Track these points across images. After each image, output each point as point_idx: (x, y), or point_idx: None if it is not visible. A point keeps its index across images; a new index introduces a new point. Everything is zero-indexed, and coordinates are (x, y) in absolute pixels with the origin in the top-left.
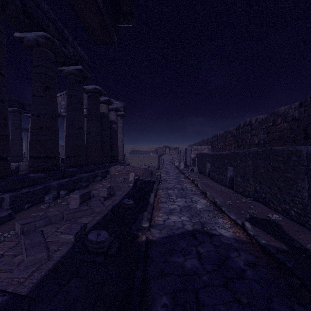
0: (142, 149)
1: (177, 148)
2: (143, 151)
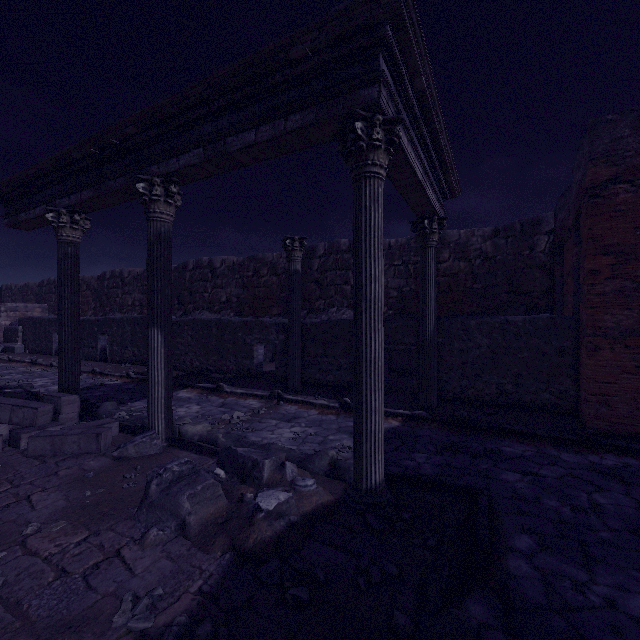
0: None
1: None
2: None
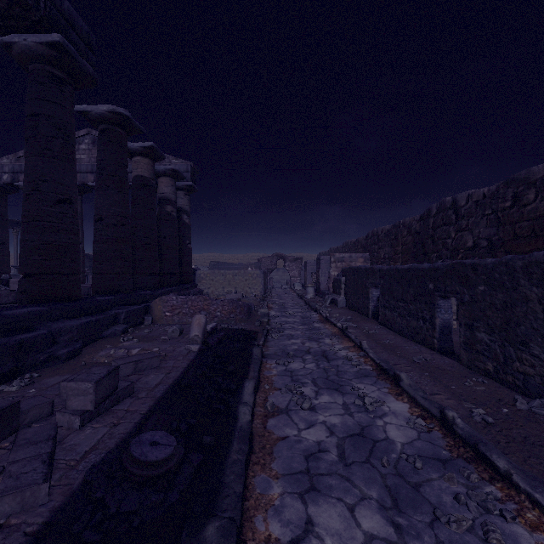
0: (233, 261)
1: (299, 259)
2: (235, 264)
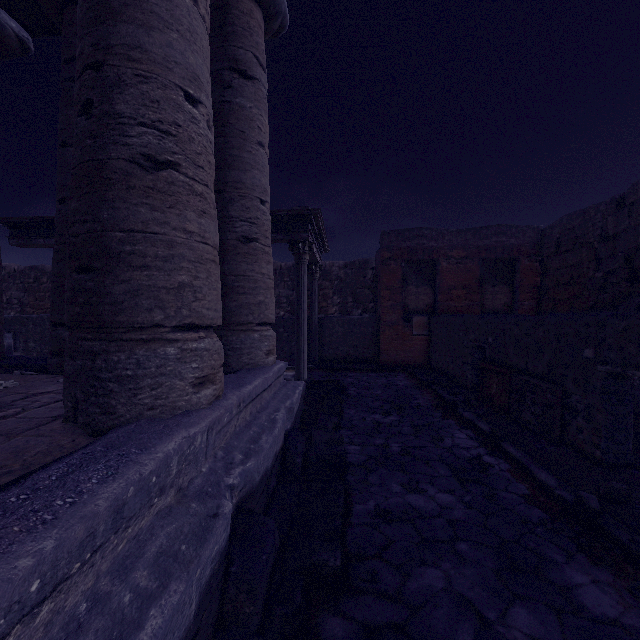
0: None
1: None
2: None
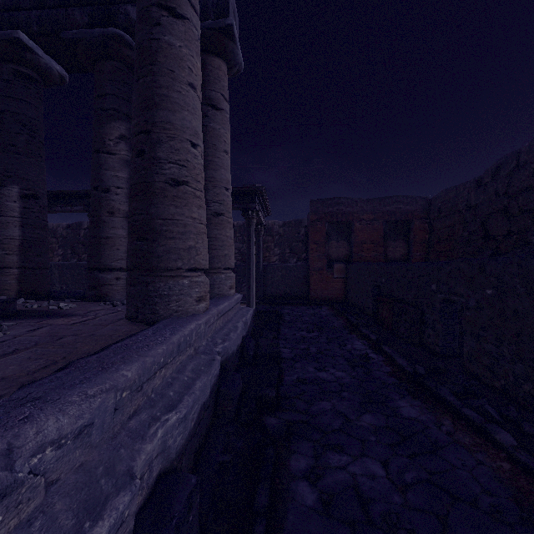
0: None
1: None
2: None
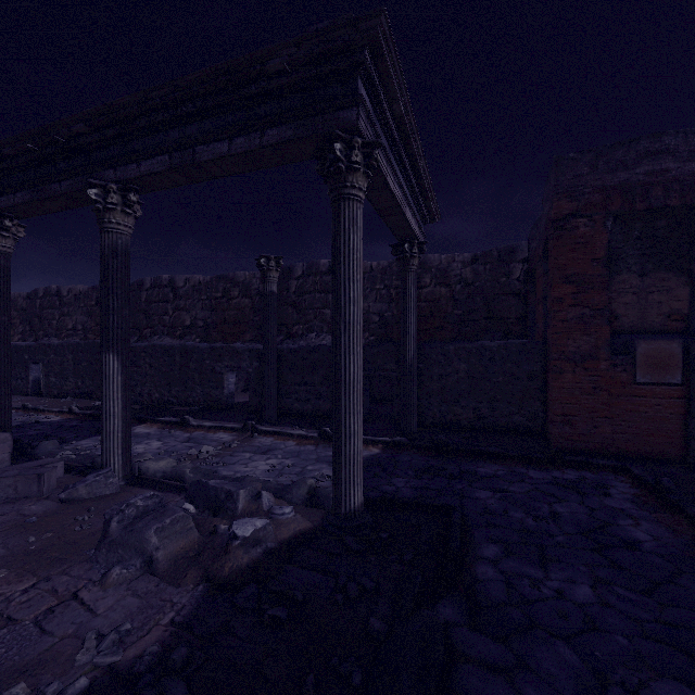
0: None
1: None
2: None
